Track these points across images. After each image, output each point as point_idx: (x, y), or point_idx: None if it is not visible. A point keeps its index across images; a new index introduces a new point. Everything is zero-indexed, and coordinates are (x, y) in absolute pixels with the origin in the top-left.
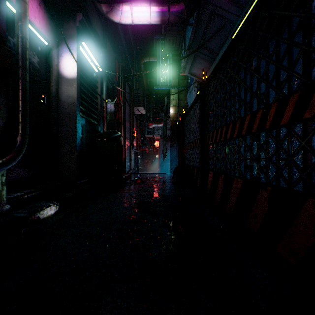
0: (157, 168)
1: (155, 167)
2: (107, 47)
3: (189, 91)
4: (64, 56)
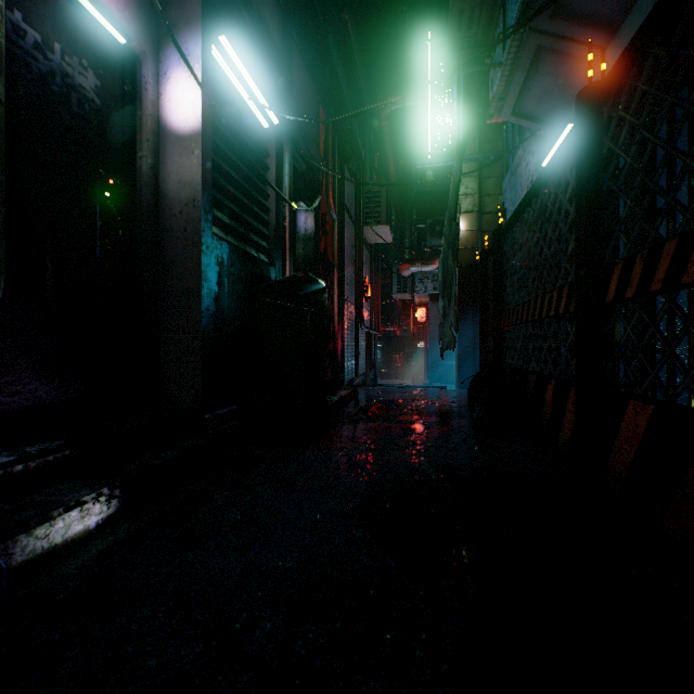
0: (421, 372)
1: (415, 370)
2: (295, 70)
3: (509, 172)
4: (173, 78)
